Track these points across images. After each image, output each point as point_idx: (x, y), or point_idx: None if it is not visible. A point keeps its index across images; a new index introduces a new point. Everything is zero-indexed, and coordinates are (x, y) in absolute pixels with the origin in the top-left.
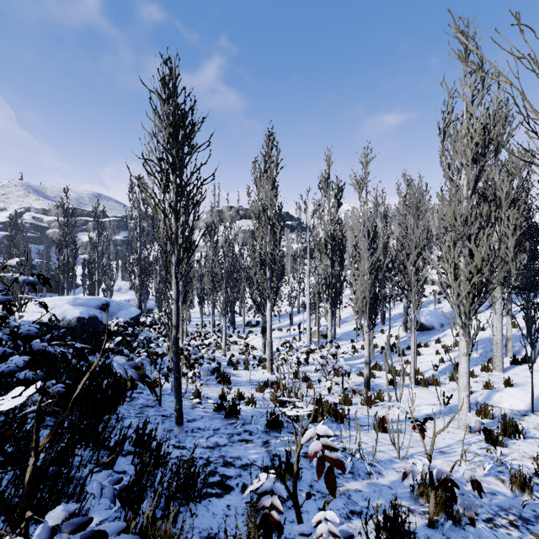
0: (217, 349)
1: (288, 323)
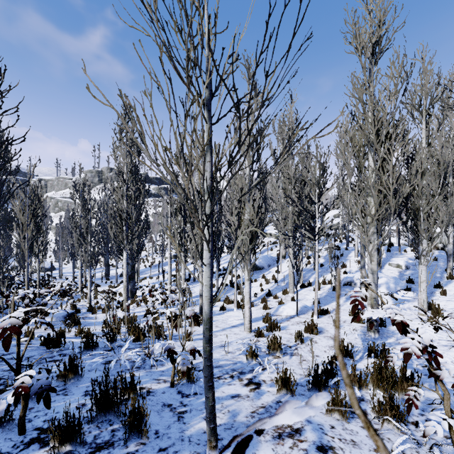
0: (83, 299)
1: (160, 272)
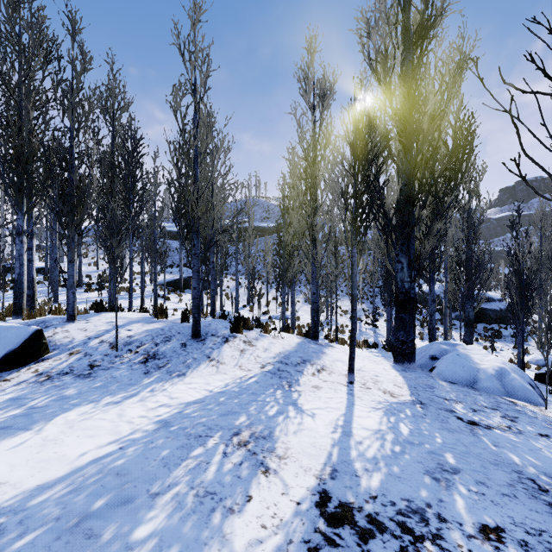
0: None
1: None
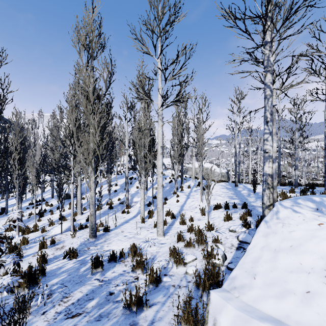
0: None
1: None
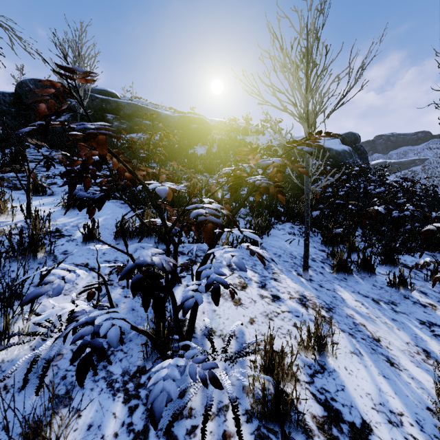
0: None
1: None
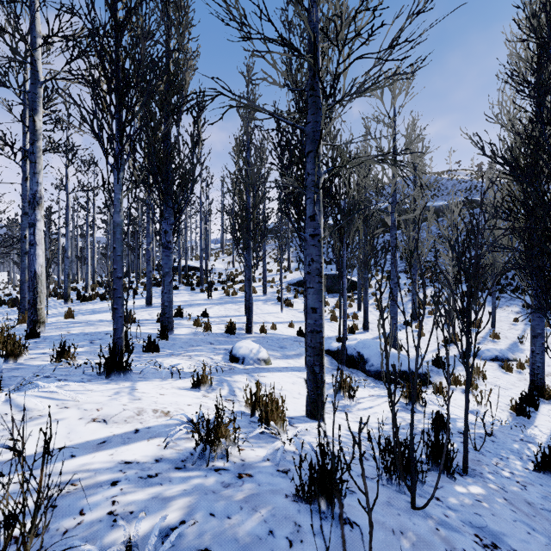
0: None
1: None
